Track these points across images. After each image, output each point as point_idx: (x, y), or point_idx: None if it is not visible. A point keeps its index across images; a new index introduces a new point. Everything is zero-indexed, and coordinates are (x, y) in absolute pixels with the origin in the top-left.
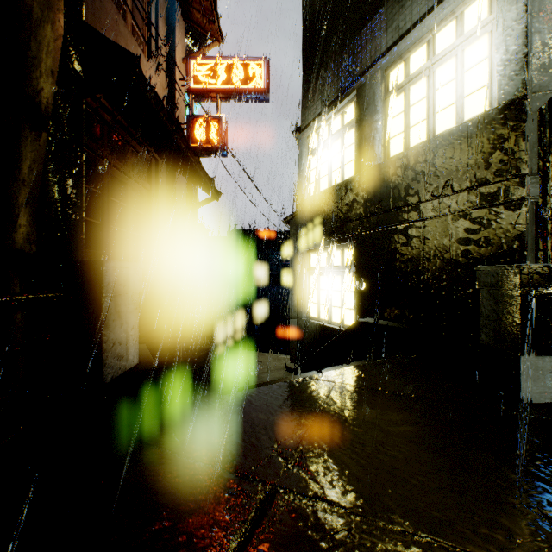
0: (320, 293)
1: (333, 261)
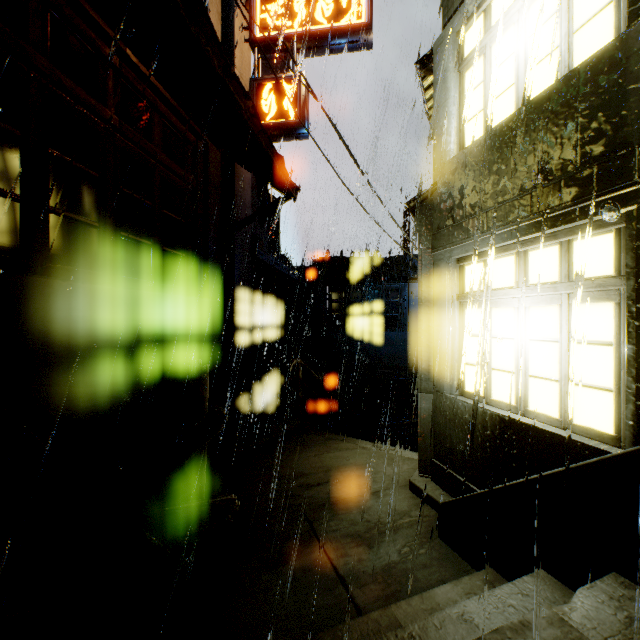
0: (491, 345)
1: (532, 273)
